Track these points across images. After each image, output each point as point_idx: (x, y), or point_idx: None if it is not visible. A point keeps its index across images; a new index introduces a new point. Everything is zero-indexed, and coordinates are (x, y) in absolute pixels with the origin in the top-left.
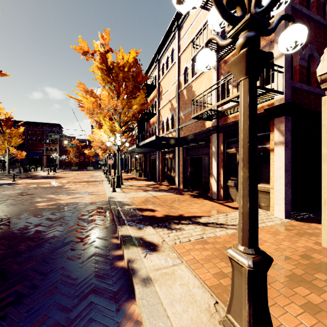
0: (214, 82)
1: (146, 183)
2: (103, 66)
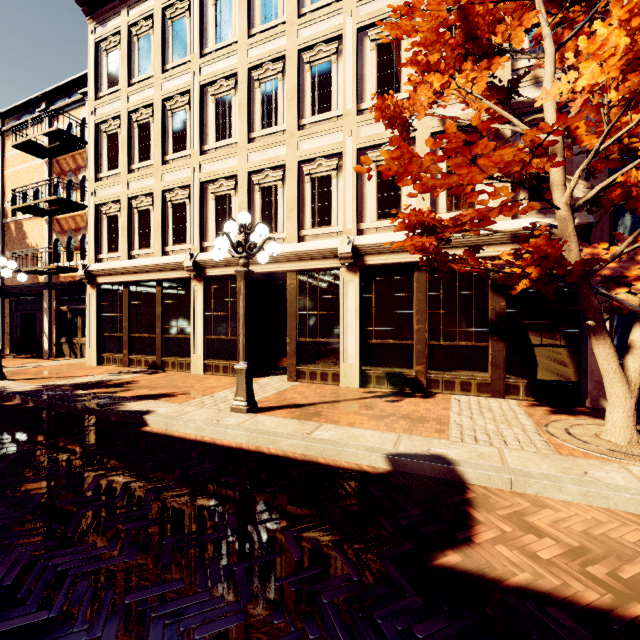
0: (46, 236)
1: None
2: None
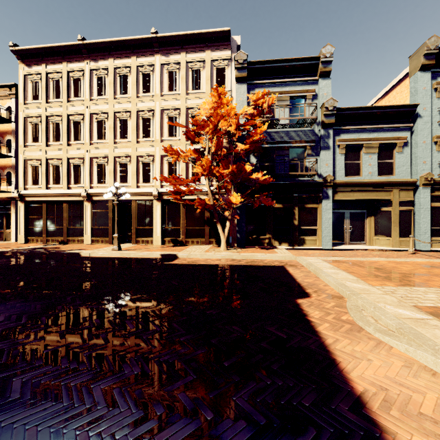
0: None
1: None
2: None
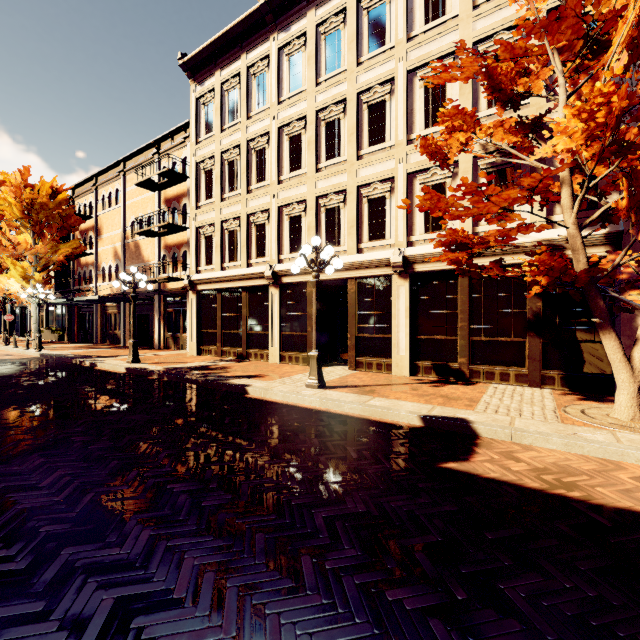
0: (157, 252)
1: (78, 345)
2: (15, 198)
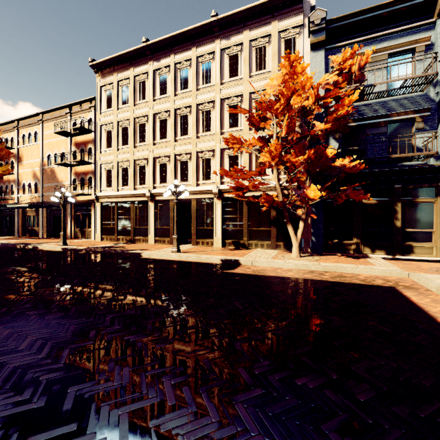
0: (69, 176)
1: (5, 237)
2: None
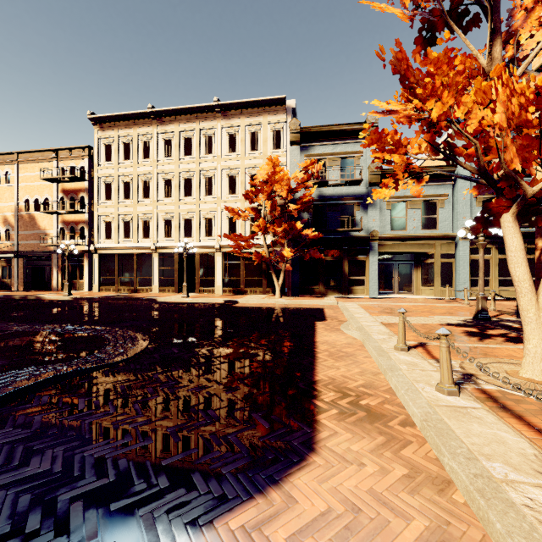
0: (55, 225)
1: None
2: None
